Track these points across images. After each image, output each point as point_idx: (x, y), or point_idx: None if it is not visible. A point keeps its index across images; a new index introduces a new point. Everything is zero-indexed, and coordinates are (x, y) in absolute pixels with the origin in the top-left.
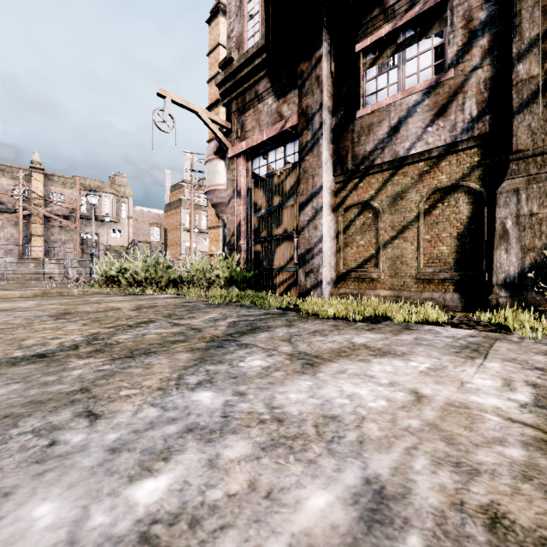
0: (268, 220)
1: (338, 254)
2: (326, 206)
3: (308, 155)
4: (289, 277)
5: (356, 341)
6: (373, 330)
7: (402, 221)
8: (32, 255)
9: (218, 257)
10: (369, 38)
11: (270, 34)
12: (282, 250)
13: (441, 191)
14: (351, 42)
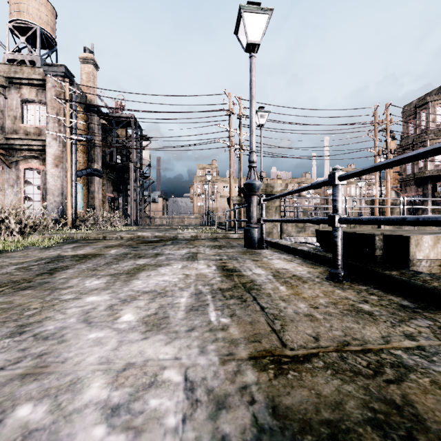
0: (413, 212)
1: None
2: (429, 212)
3: (424, 202)
4: None
5: None
6: None
7: None
8: None
9: None
10: (439, 183)
11: (415, 179)
12: None
13: None
14: (435, 182)
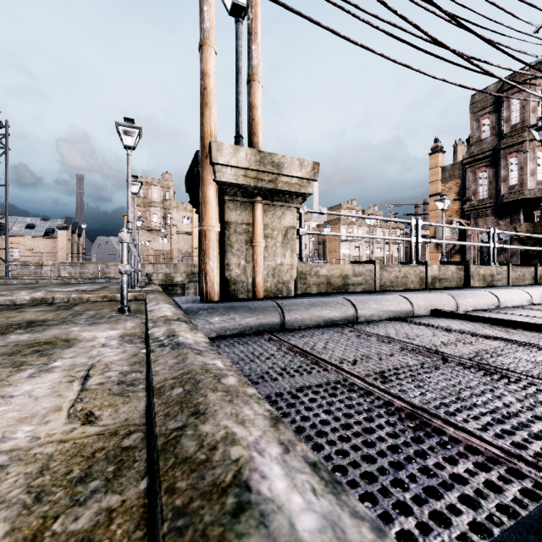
0: None
1: None
2: None
3: (514, 241)
4: None
5: None
6: None
7: None
8: None
9: None
10: (539, 211)
11: (499, 204)
12: None
13: None
14: (531, 209)
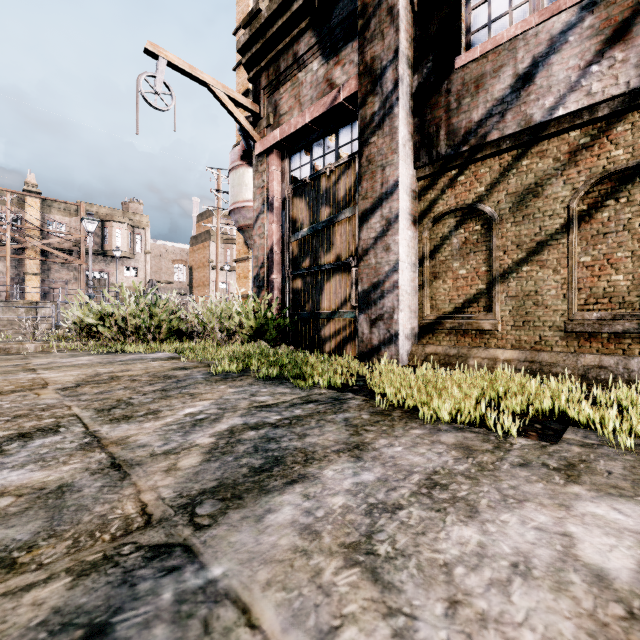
0: (313, 243)
1: (421, 291)
2: (405, 214)
3: (374, 134)
4: (343, 326)
5: (604, 563)
6: (581, 474)
7: (538, 234)
8: (25, 298)
9: (240, 298)
10: None
11: None
12: (333, 287)
13: (613, 179)
14: None
